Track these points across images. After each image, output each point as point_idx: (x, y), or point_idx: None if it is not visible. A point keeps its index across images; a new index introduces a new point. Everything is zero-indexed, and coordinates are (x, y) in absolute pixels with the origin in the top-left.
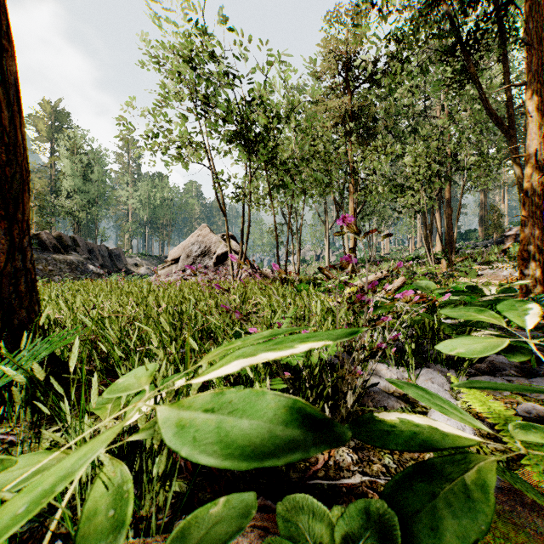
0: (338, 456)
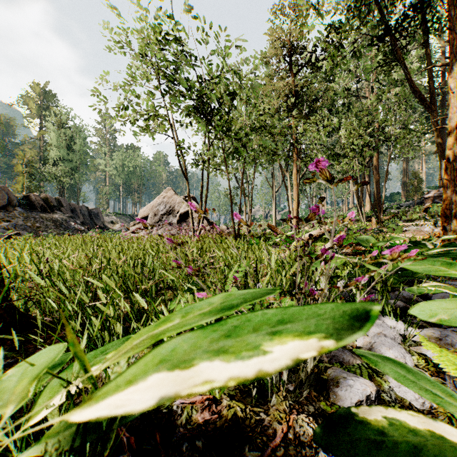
0: (298, 427)
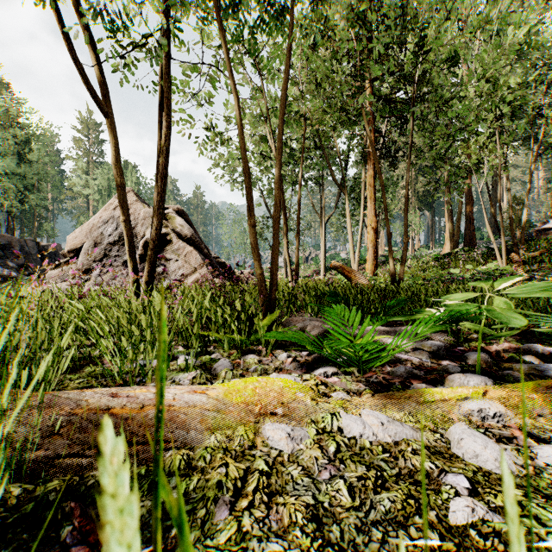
0: None
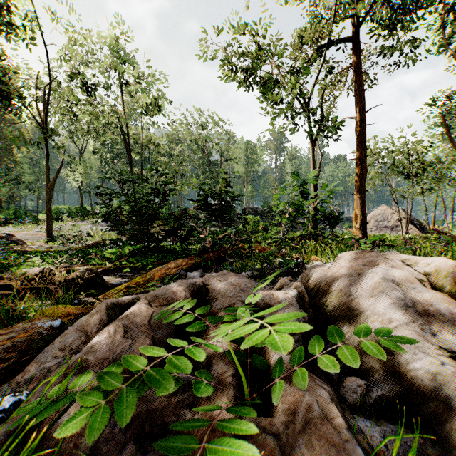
0: None
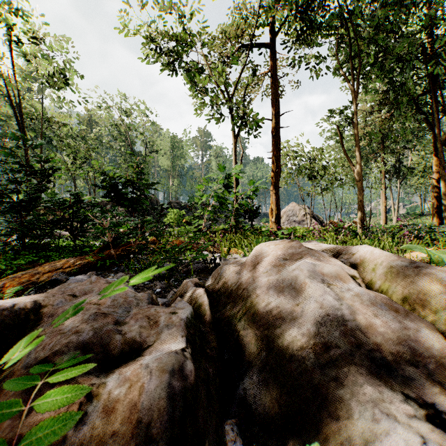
0: None
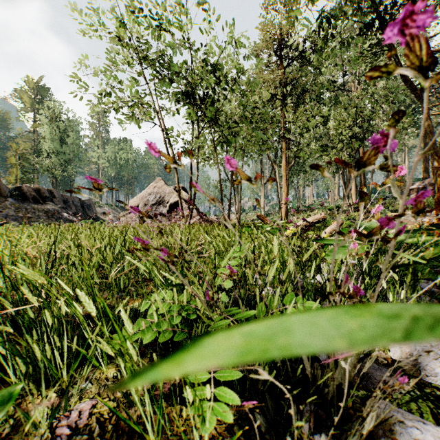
0: None
